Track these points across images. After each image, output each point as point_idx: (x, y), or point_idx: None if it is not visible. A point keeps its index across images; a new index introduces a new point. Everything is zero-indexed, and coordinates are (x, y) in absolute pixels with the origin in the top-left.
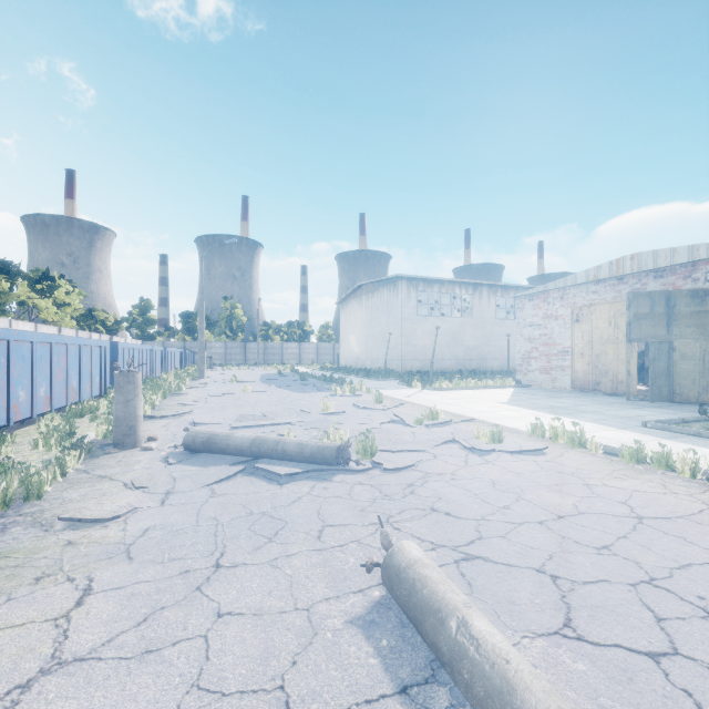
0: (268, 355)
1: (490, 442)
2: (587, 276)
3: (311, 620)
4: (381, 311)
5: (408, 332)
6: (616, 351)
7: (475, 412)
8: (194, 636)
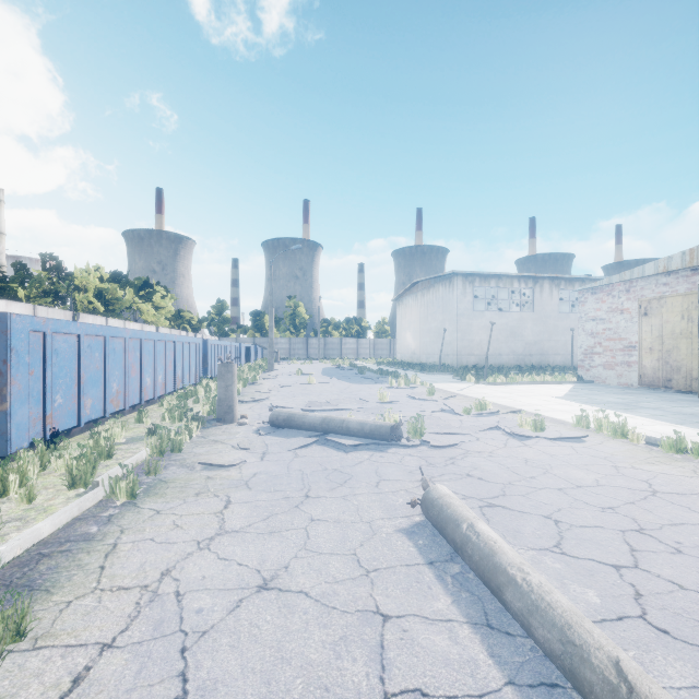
0: (328, 350)
1: (532, 430)
2: (656, 267)
3: (372, 528)
4: (436, 307)
5: (463, 328)
6: (690, 346)
7: (525, 405)
8: (298, 528)
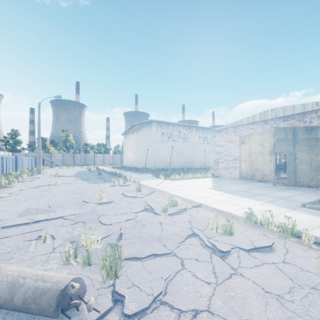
0: (87, 160)
1: (222, 234)
2: (248, 120)
3: None
4: (144, 138)
5: (157, 149)
6: (263, 159)
7: (198, 197)
8: None
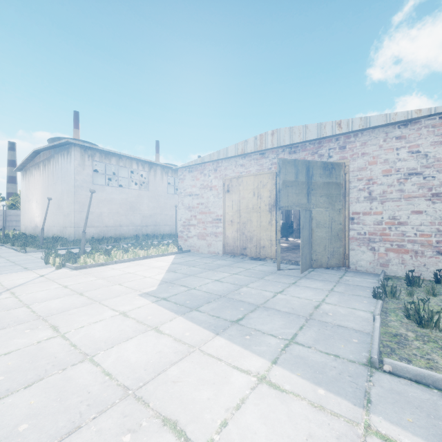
0: None
1: None
2: (237, 149)
3: None
4: (56, 178)
5: (82, 200)
6: (259, 219)
7: (51, 369)
8: None
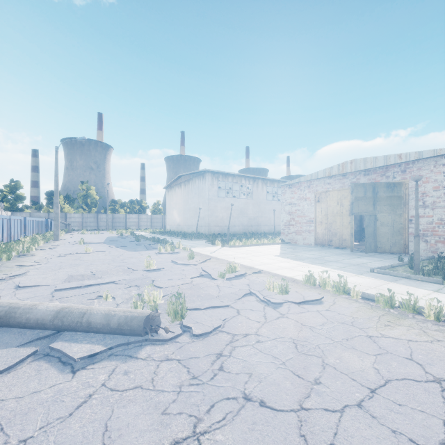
0: (115, 222)
1: (279, 293)
2: (325, 173)
3: None
4: (194, 194)
5: (212, 208)
6: (341, 221)
7: (261, 264)
8: None
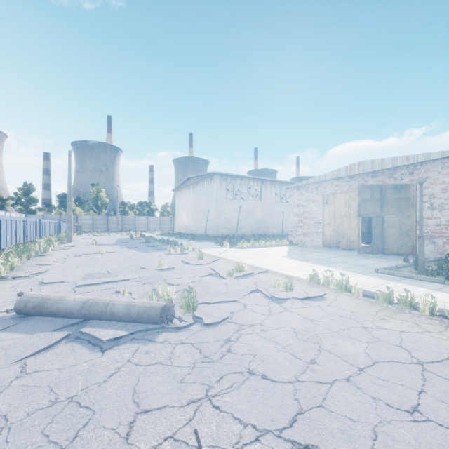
0: (125, 224)
1: (283, 290)
2: (332, 175)
3: None
4: (203, 196)
5: (220, 210)
6: (349, 222)
7: (268, 265)
8: None
